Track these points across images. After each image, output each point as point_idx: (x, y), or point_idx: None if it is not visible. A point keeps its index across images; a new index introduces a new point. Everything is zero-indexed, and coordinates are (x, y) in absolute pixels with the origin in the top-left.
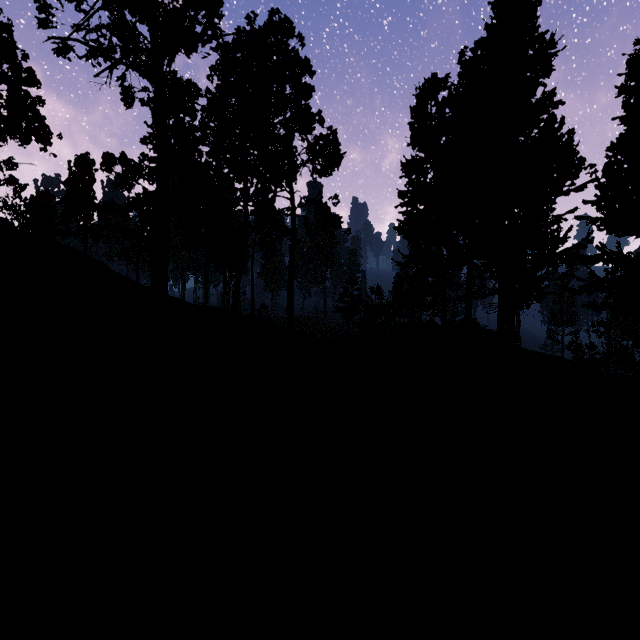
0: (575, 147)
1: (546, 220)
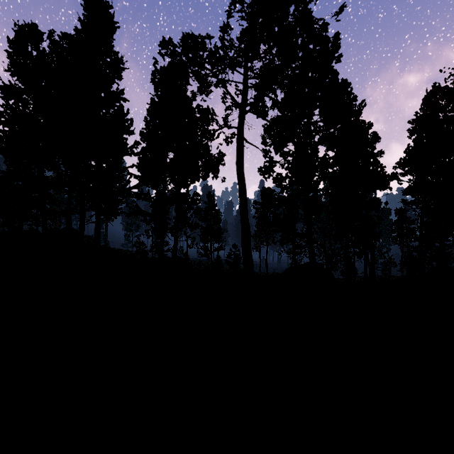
0: (133, 130)
1: (118, 168)
